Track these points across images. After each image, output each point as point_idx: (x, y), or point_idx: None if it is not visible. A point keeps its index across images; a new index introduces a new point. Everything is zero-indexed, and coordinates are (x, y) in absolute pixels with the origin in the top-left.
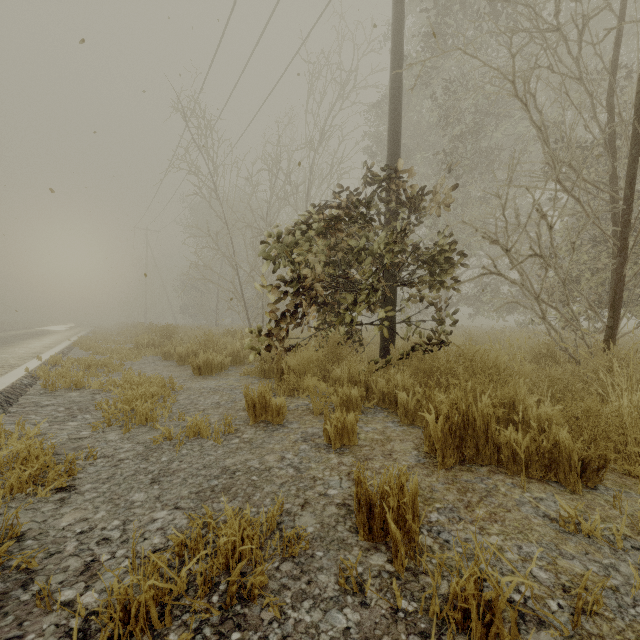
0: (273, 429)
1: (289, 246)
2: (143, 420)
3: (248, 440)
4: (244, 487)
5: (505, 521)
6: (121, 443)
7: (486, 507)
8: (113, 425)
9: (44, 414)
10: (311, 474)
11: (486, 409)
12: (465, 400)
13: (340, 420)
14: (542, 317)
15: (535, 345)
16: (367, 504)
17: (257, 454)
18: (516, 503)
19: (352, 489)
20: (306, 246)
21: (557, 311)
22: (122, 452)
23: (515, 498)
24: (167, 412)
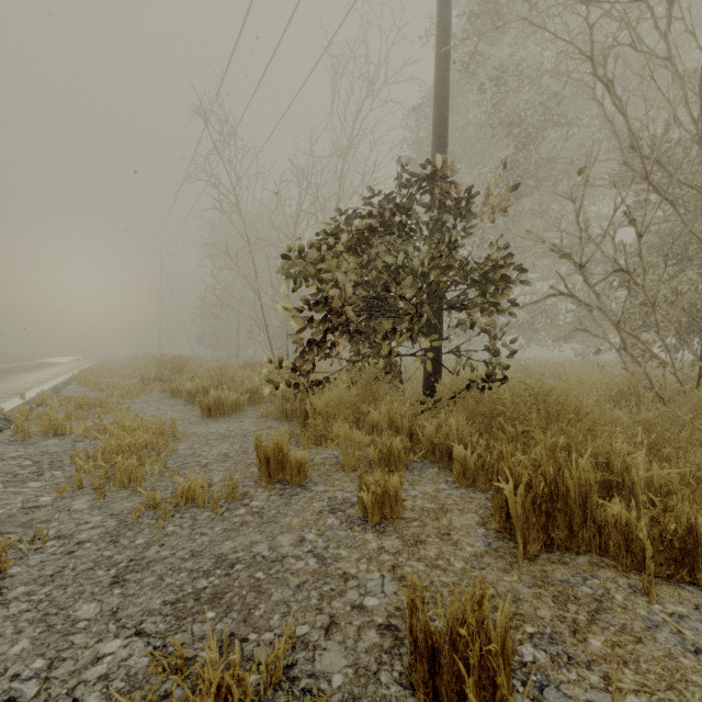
0: (292, 493)
1: (316, 262)
2: (125, 480)
3: (257, 510)
4: (243, 592)
5: (640, 662)
6: (88, 515)
7: (603, 633)
8: (86, 487)
9: (2, 471)
10: (340, 568)
11: (584, 475)
12: (553, 462)
13: (380, 485)
14: (623, 347)
15: (612, 381)
16: (429, 646)
17: (267, 533)
18: (646, 624)
19: (399, 596)
20: (336, 263)
21: (638, 340)
22: (86, 529)
23: (641, 614)
24: (159, 468)
